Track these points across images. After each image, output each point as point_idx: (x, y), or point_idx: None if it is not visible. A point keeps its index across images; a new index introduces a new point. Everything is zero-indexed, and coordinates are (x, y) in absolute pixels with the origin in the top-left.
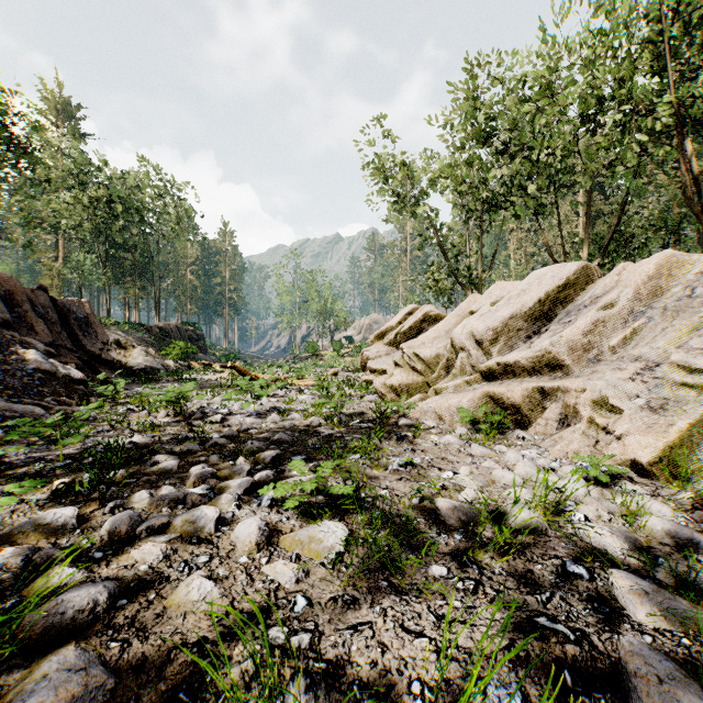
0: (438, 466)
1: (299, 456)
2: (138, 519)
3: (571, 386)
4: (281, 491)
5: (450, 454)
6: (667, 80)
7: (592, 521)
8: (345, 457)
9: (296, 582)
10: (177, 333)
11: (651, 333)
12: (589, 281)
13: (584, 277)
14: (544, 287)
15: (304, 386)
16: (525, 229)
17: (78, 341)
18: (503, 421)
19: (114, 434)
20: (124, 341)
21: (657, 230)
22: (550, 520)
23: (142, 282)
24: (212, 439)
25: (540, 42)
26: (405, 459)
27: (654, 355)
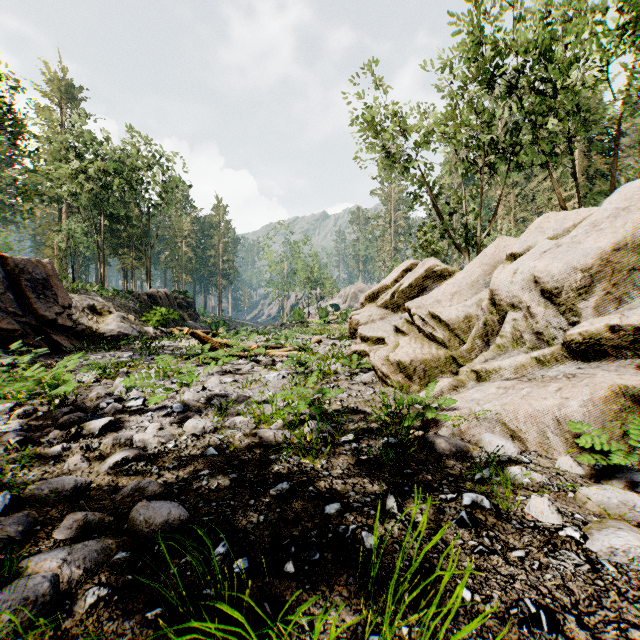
0: None
1: None
2: None
3: None
4: None
5: None
6: None
7: None
8: None
9: None
10: (166, 300)
11: None
12: None
13: None
14: None
15: (281, 356)
16: (515, 193)
17: (30, 304)
18: None
19: None
20: (100, 306)
21: None
22: None
23: (138, 253)
24: None
25: None
26: None
27: None
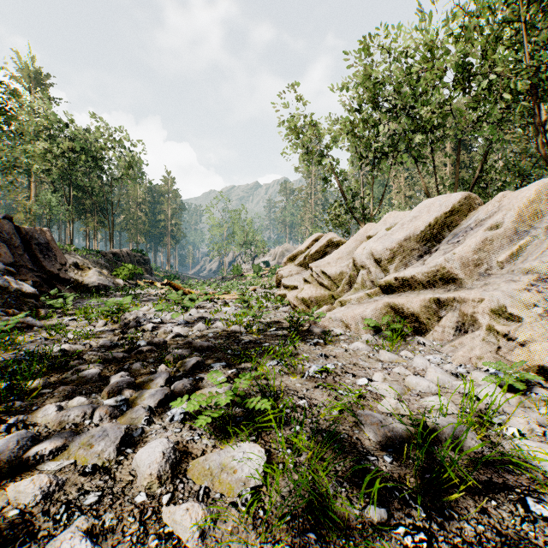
0: (352, 372)
1: (219, 363)
2: (30, 441)
3: (468, 296)
4: (193, 407)
5: (361, 359)
6: (524, 51)
7: (525, 435)
8: (263, 363)
9: (199, 536)
10: (127, 258)
11: (537, 249)
12: (471, 209)
13: (467, 205)
14: (433, 213)
15: (229, 299)
16: (404, 176)
17: (39, 262)
18: (405, 328)
19: (51, 342)
20: (81, 263)
21: (512, 174)
22: (480, 434)
23: (99, 218)
24: (138, 347)
25: (422, 19)
26: (321, 366)
27: (544, 268)
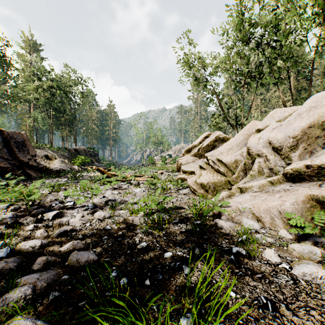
0: None
1: None
2: None
3: None
4: None
5: None
6: None
7: None
8: None
9: None
10: (84, 152)
11: None
12: None
13: None
14: None
15: (142, 181)
16: (260, 98)
17: (15, 154)
18: None
19: None
20: (50, 155)
21: None
22: None
23: (69, 128)
24: None
25: None
26: None
27: None
